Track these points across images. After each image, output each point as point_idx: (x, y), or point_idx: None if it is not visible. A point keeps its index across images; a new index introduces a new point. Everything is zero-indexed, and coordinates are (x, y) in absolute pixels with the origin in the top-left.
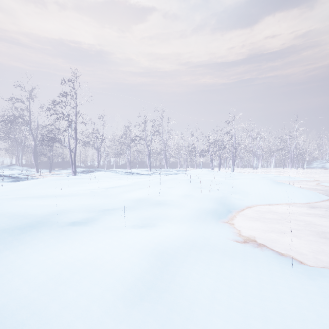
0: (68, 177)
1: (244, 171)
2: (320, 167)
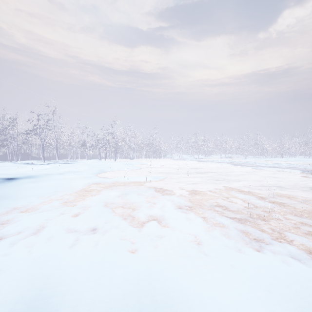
0: None
1: (124, 161)
2: (170, 157)
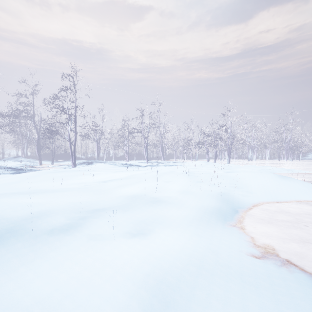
0: (65, 169)
1: (240, 163)
2: None
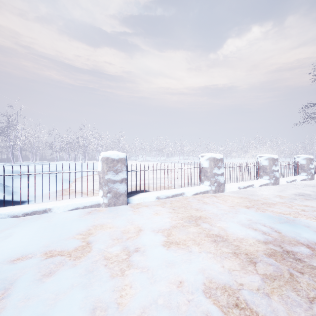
0: None
1: (92, 162)
2: (134, 159)
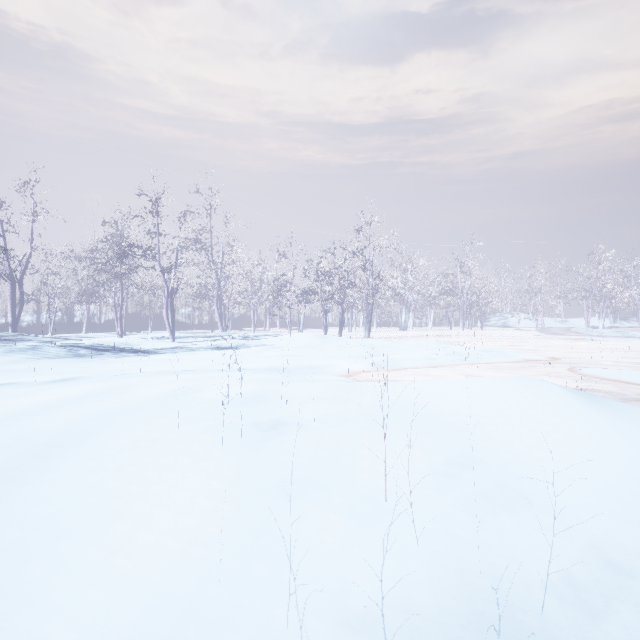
0: None
1: (388, 335)
2: (501, 325)
